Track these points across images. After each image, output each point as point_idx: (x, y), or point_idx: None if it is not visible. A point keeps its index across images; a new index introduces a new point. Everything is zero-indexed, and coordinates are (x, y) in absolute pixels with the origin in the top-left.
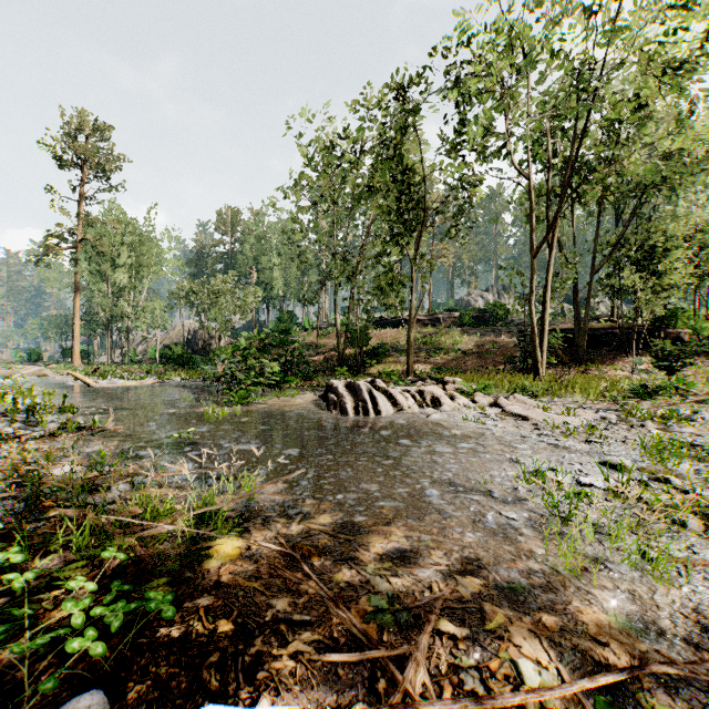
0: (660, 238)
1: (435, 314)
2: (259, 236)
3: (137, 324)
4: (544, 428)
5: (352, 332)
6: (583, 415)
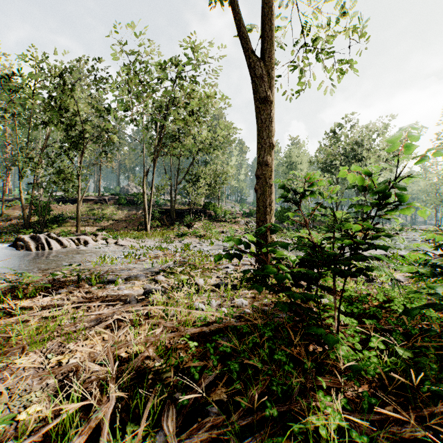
0: (201, 173)
1: (103, 196)
2: None
3: None
4: (128, 248)
5: (37, 206)
6: (148, 244)
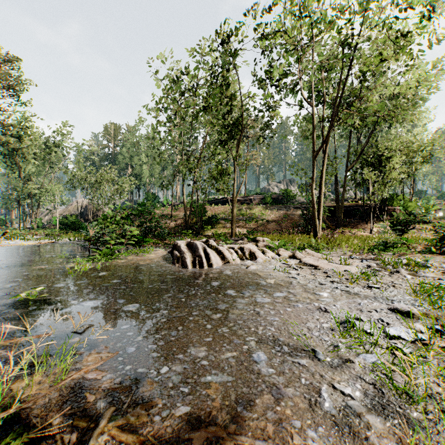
0: (386, 150)
1: (249, 196)
2: (133, 143)
3: (42, 200)
4: (332, 275)
5: (195, 207)
6: (354, 264)
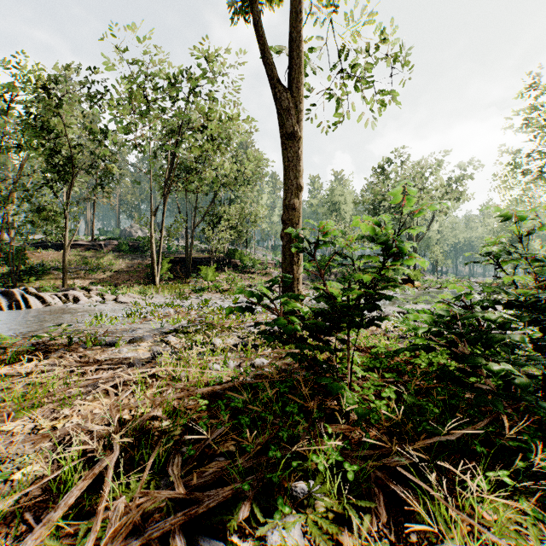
0: (225, 214)
1: (98, 241)
2: None
3: None
4: (131, 306)
5: (8, 253)
6: (157, 300)
